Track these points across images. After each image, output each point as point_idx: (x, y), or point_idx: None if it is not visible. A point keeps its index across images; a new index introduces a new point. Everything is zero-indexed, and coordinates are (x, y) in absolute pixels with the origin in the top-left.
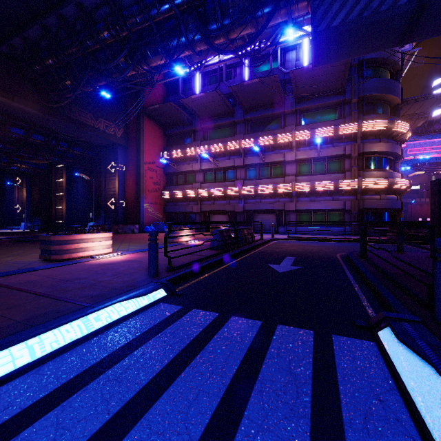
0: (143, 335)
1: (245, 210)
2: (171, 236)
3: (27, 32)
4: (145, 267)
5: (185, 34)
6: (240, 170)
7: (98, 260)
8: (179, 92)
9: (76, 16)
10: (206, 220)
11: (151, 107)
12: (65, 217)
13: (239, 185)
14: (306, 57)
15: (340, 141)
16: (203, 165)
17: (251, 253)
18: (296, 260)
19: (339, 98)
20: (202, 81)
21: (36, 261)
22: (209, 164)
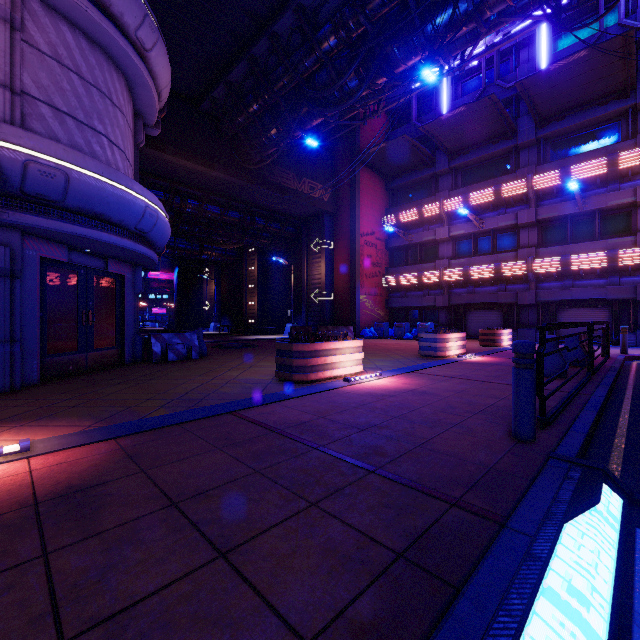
0: None
1: (539, 301)
2: (431, 345)
3: (231, 74)
4: (466, 410)
5: None
6: (528, 231)
7: (357, 385)
8: (412, 119)
9: (292, 28)
10: (458, 320)
11: (372, 149)
12: (257, 316)
13: (527, 258)
14: None
15: None
16: (454, 228)
17: (632, 389)
18: None
19: None
20: (451, 92)
21: (271, 381)
22: (465, 226)
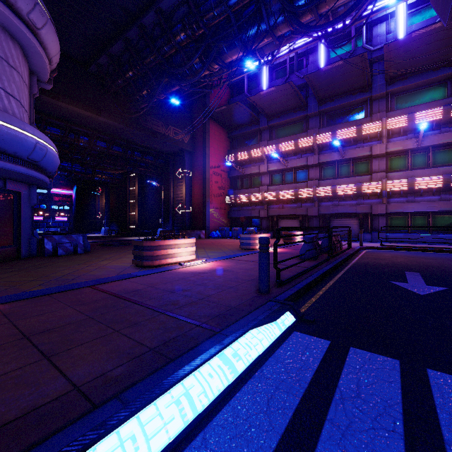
0: (313, 389)
1: (320, 214)
2: (247, 242)
3: (112, 49)
4: (243, 279)
5: (266, 18)
6: (314, 169)
7: (187, 267)
8: (244, 91)
9: (154, 23)
10: (273, 226)
11: (217, 109)
12: (137, 222)
13: (313, 186)
14: (401, 27)
15: (451, 125)
16: (270, 166)
17: (351, 265)
18: (425, 277)
19: (450, 71)
20: (269, 76)
21: (129, 266)
22: (277, 164)
